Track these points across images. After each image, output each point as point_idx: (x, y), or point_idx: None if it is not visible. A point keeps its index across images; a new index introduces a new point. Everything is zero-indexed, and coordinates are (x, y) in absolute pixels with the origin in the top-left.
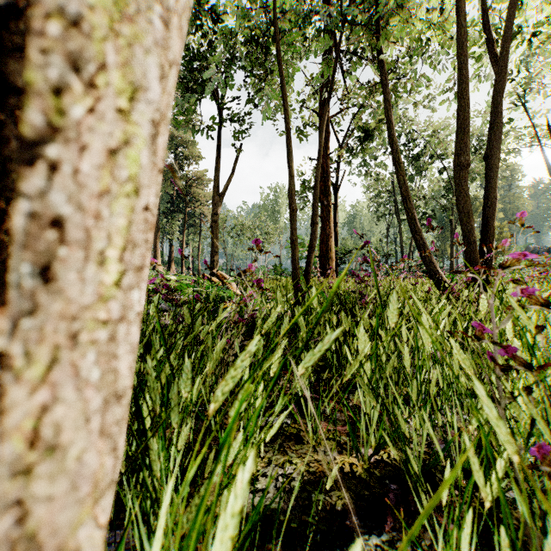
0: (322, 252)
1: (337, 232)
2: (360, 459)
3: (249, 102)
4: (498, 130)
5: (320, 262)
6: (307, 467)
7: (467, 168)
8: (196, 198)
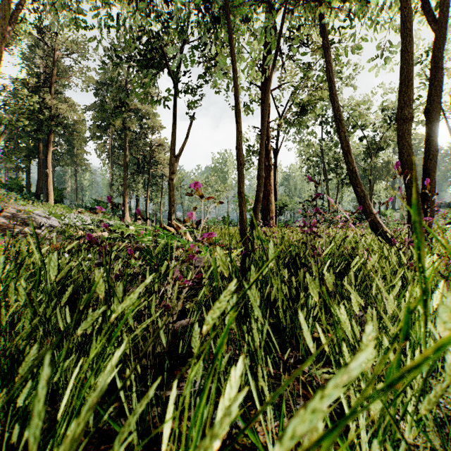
0: (264, 206)
1: (276, 188)
2: None
3: (201, 78)
4: (438, 86)
5: (262, 214)
6: None
7: (410, 121)
8: (158, 161)
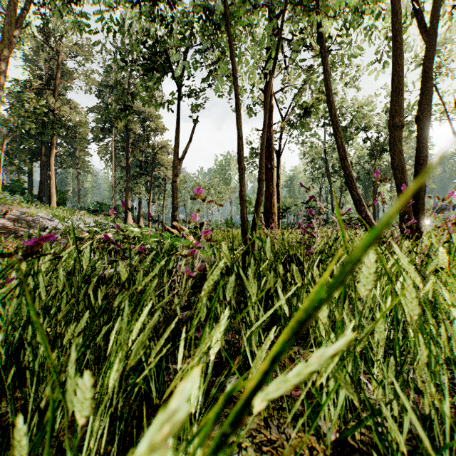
0: (266, 208)
1: (278, 191)
2: (319, 437)
3: (204, 80)
4: (428, 95)
5: (265, 216)
6: (259, 452)
7: (401, 129)
8: (161, 163)
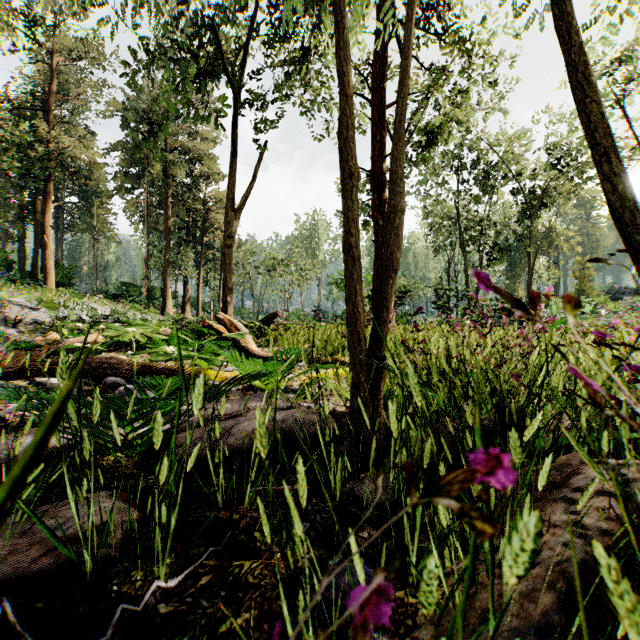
0: (376, 290)
1: None
2: None
3: (277, 87)
4: None
5: (374, 303)
6: None
7: None
8: (216, 225)
